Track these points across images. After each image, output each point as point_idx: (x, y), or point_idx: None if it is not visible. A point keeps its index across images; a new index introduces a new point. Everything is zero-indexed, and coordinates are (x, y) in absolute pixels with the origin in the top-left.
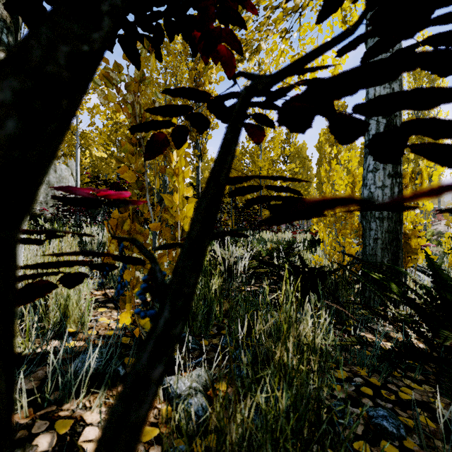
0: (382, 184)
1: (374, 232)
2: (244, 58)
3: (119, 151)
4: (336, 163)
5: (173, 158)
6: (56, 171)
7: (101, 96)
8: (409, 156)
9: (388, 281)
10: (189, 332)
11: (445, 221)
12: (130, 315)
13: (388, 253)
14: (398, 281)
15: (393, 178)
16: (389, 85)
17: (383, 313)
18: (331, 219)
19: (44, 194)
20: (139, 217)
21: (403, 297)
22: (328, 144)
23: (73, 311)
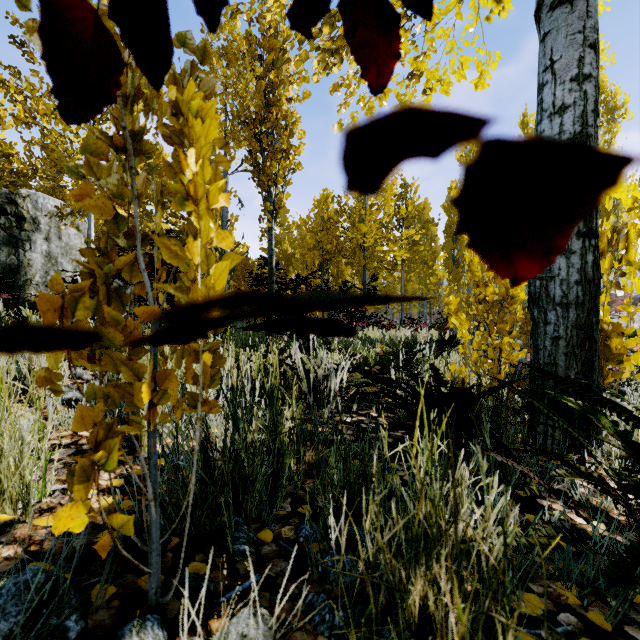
0: (567, 249)
1: (553, 328)
2: (341, 60)
3: None
4: None
5: (187, 163)
6: (61, 237)
7: (34, 32)
8: (606, 205)
9: (594, 413)
10: (237, 516)
11: (625, 313)
12: (85, 510)
13: (576, 362)
14: (628, 417)
15: (585, 238)
16: (578, 87)
17: (585, 468)
18: (480, 308)
19: (41, 272)
20: (122, 293)
21: (626, 443)
22: None
23: (9, 479)
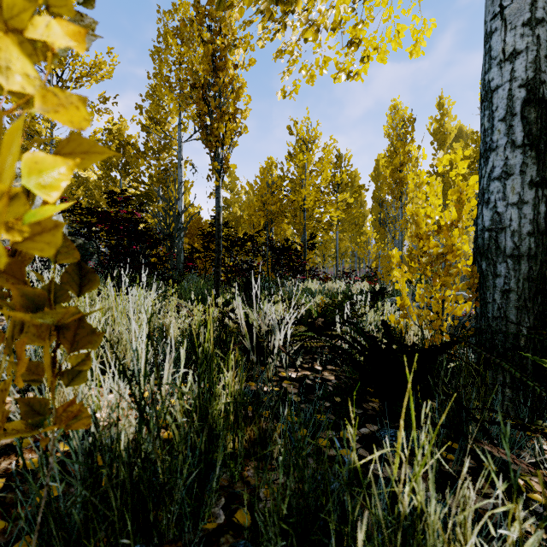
0: (518, 199)
1: (503, 280)
2: (285, 26)
3: (123, 177)
4: (401, 193)
5: None
6: None
7: None
8: None
9: None
10: (145, 545)
11: None
12: None
13: (528, 316)
14: None
15: (538, 188)
16: (531, 31)
17: None
18: (423, 260)
19: None
20: None
21: None
22: (390, 169)
23: None
